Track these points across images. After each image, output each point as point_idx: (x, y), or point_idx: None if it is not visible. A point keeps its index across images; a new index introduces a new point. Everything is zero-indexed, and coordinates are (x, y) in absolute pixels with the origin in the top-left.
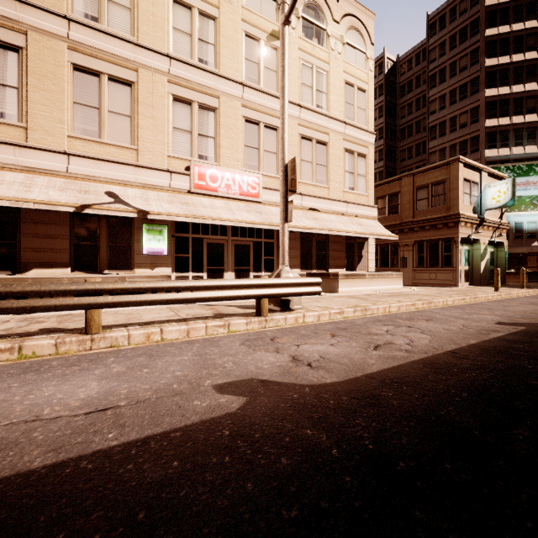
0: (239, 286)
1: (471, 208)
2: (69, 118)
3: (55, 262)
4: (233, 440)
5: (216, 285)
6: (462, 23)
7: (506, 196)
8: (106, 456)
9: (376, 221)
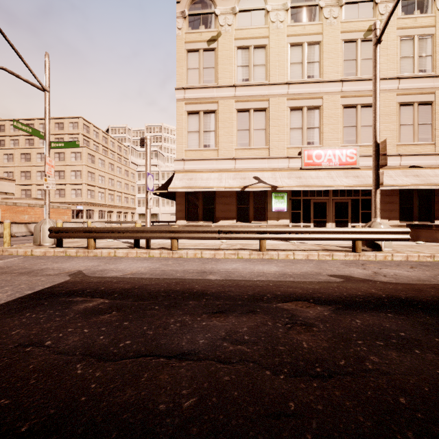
0: (339, 232)
1: None
2: (235, 139)
3: (229, 217)
4: (338, 287)
5: (324, 231)
6: None
7: None
8: (293, 282)
9: None
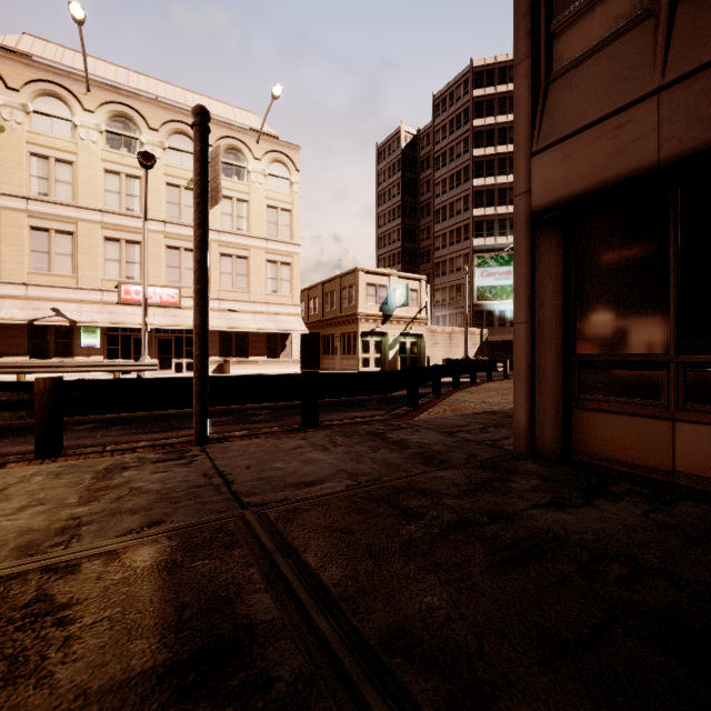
0: (99, 366)
1: (377, 306)
2: (28, 261)
3: (18, 353)
4: None
5: (84, 365)
6: (458, 110)
7: (403, 297)
8: None
9: (298, 317)
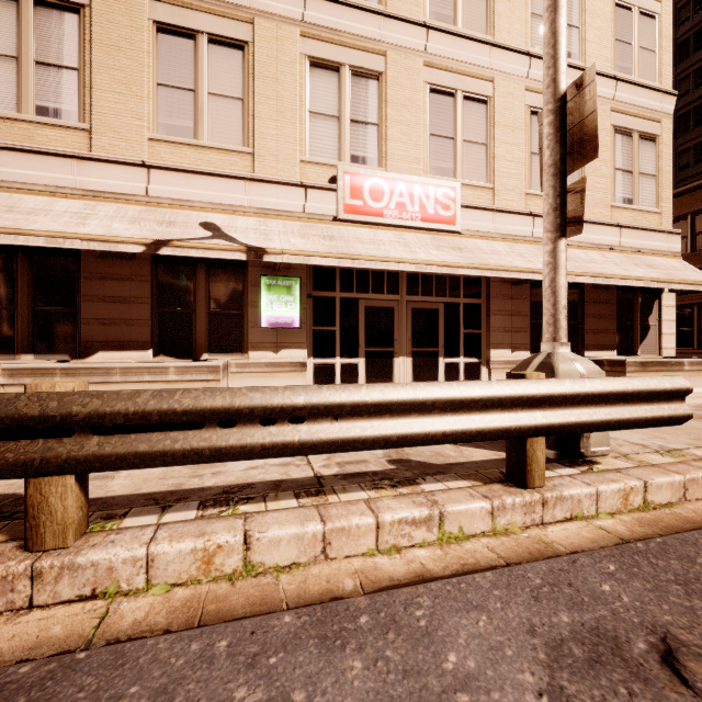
0: (471, 402)
1: None
2: (150, 111)
3: (129, 341)
4: None
5: (405, 400)
6: None
7: None
8: None
9: (679, 260)
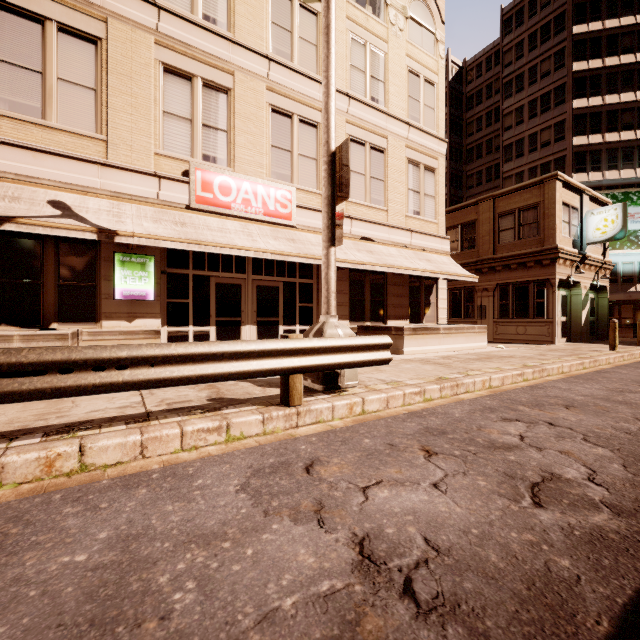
0: (249, 353)
1: (570, 240)
2: None
3: None
4: None
5: (202, 353)
6: (544, 19)
7: (615, 225)
8: None
9: (448, 257)
